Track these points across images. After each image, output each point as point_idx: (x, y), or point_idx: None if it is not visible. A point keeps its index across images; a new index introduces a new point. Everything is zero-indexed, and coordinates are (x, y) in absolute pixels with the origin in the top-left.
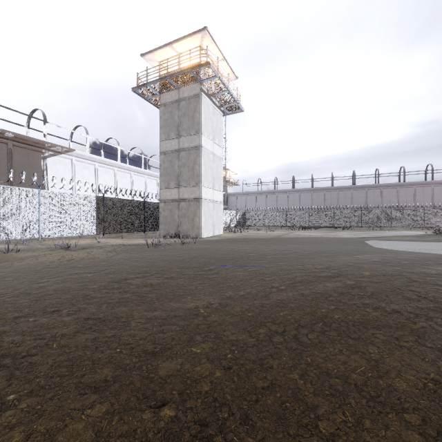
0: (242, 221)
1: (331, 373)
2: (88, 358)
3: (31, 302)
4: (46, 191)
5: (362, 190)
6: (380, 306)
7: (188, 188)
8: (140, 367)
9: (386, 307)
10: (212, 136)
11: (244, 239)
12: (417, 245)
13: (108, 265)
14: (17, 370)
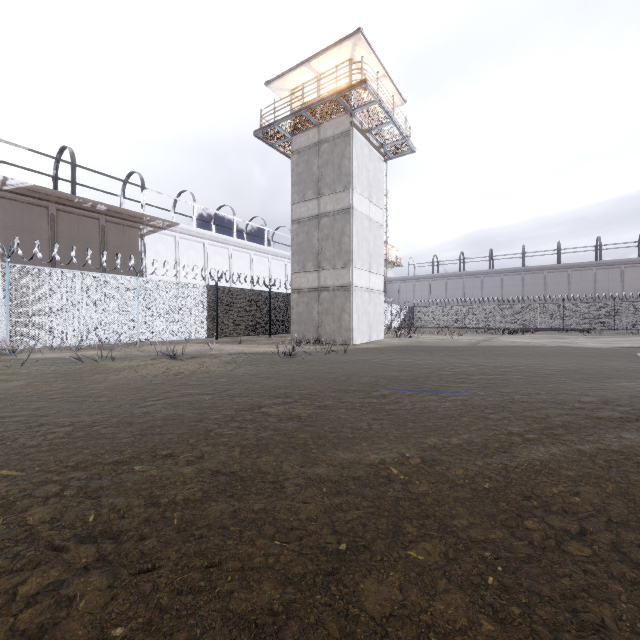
0: (408, 320)
1: None
2: (232, 553)
3: (134, 438)
4: (145, 279)
5: (614, 268)
6: None
7: (333, 271)
8: (326, 586)
9: None
10: (367, 192)
11: (418, 347)
12: None
13: (230, 383)
14: (124, 568)
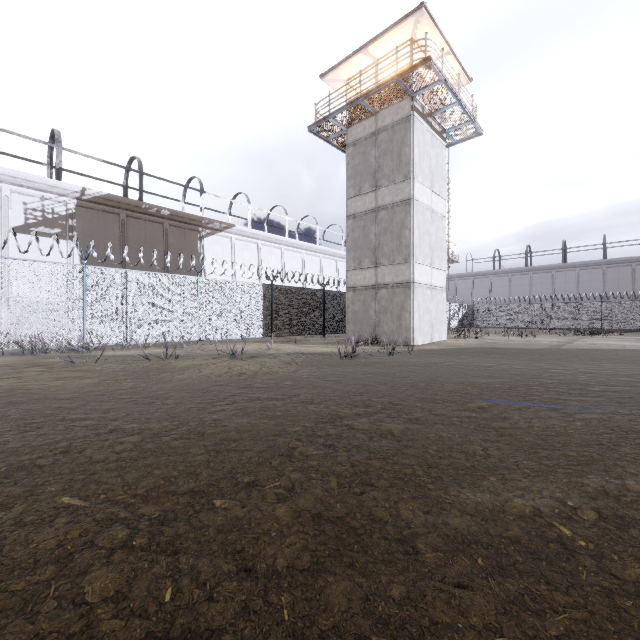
0: (467, 319)
1: None
2: None
3: (209, 456)
4: (205, 279)
5: None
6: None
7: (392, 266)
8: None
9: None
10: (429, 181)
11: (491, 349)
12: None
13: (298, 387)
14: None
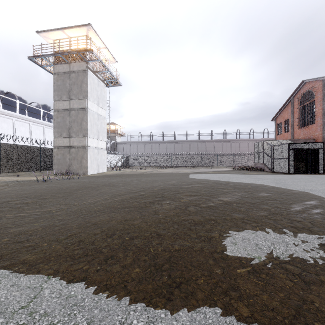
0: (126, 162)
1: (91, 222)
2: None
3: None
4: None
5: (203, 143)
6: (141, 201)
7: (77, 138)
8: None
9: (143, 201)
10: (97, 101)
11: (118, 175)
12: (210, 176)
13: None
14: None
